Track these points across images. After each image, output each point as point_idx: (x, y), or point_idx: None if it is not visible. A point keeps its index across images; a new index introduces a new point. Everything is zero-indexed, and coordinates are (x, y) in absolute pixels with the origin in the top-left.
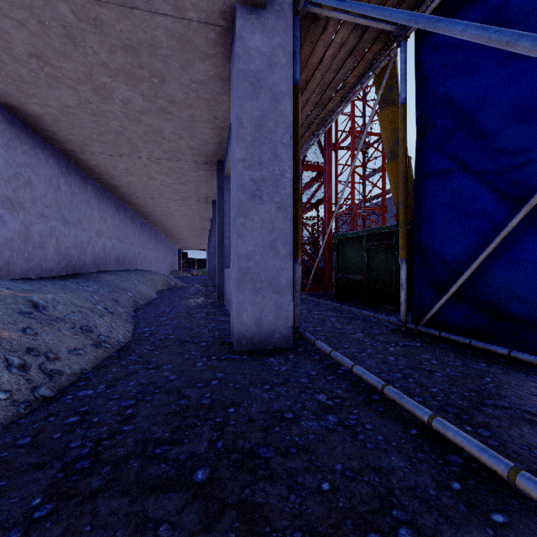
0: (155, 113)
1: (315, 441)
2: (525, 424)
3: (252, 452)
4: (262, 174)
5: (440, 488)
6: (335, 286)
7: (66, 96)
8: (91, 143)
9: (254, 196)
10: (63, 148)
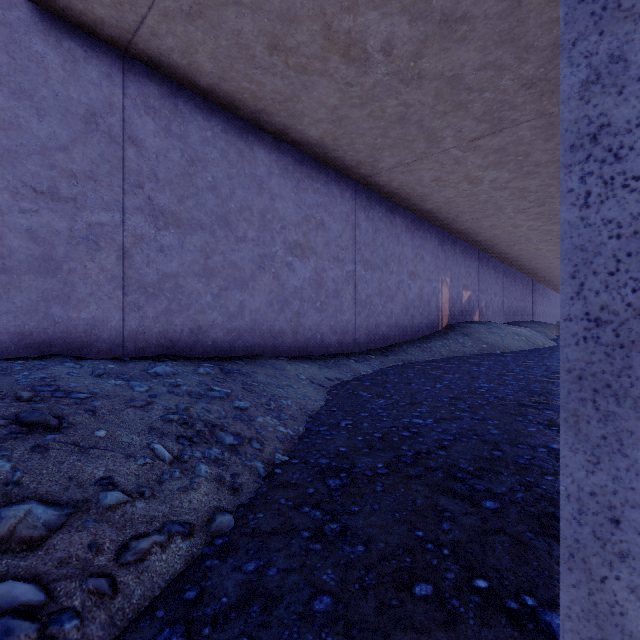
0: None
1: None
2: None
3: None
4: None
5: None
6: None
7: (522, 252)
8: (523, 259)
9: None
10: (506, 262)
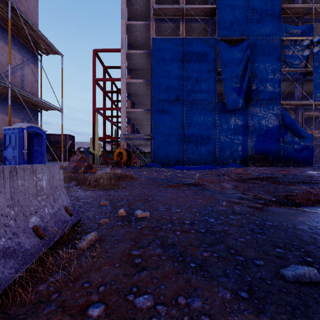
0: None
1: None
2: None
3: None
4: None
5: None
6: None
7: None
8: None
9: None
10: None
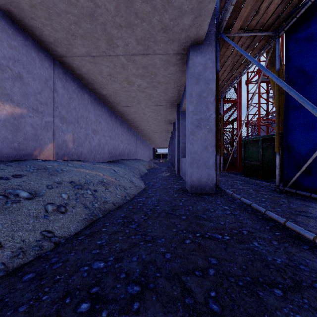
0: (151, 88)
1: (220, 216)
2: (313, 220)
3: (199, 215)
4: (201, 117)
5: (261, 227)
6: (242, 168)
7: (117, 86)
8: (122, 102)
9: (197, 126)
10: (110, 105)
